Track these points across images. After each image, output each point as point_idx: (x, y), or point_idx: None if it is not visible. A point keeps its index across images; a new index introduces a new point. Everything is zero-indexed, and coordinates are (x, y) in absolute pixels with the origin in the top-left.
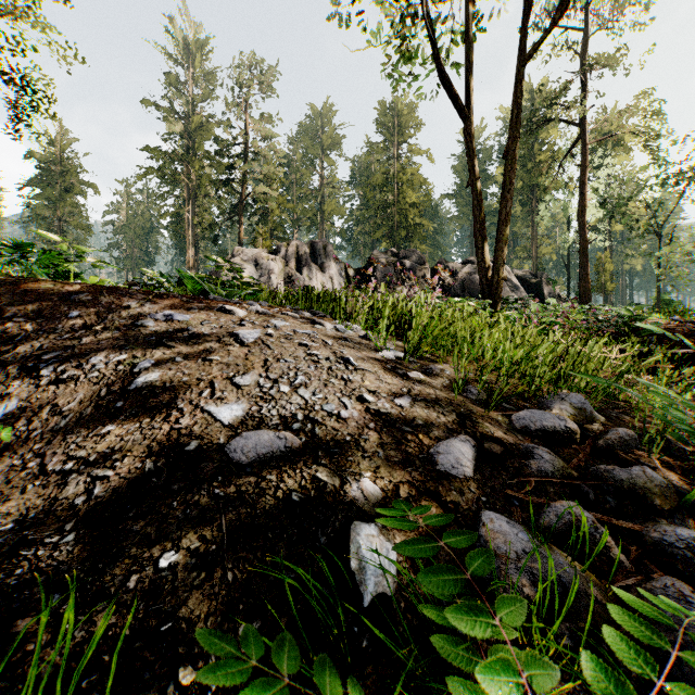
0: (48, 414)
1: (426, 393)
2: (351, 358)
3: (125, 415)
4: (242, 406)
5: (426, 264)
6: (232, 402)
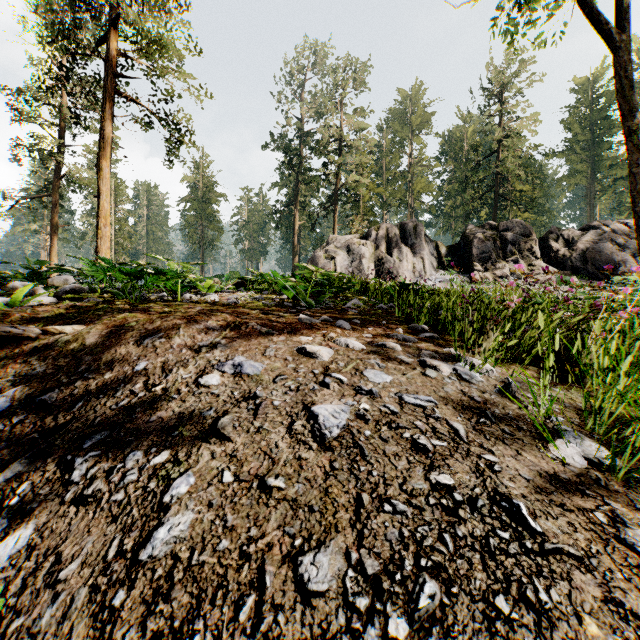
0: (43, 578)
1: None
2: (522, 507)
3: None
4: None
5: (532, 235)
6: None
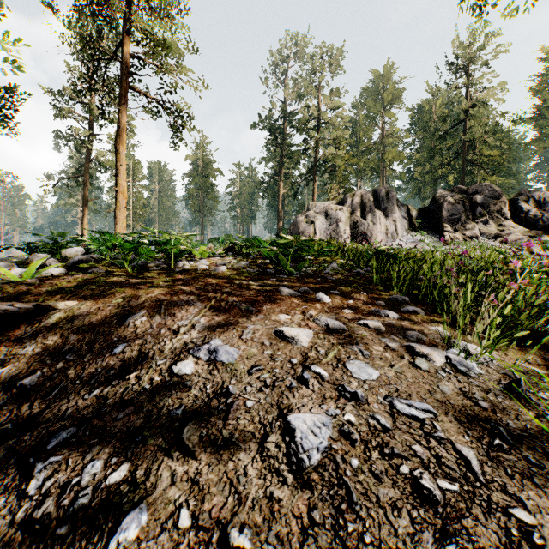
0: None
1: None
2: None
3: None
4: None
5: (502, 197)
6: None
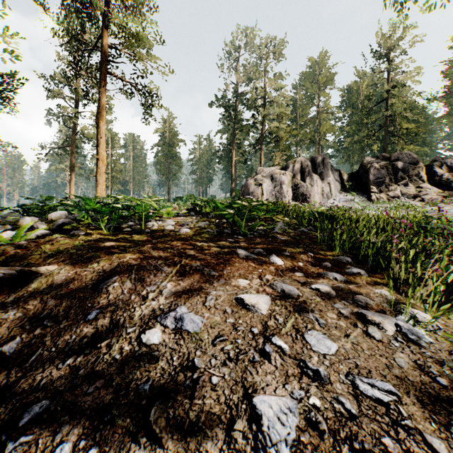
0: None
1: None
2: None
3: None
4: None
5: (419, 163)
6: None
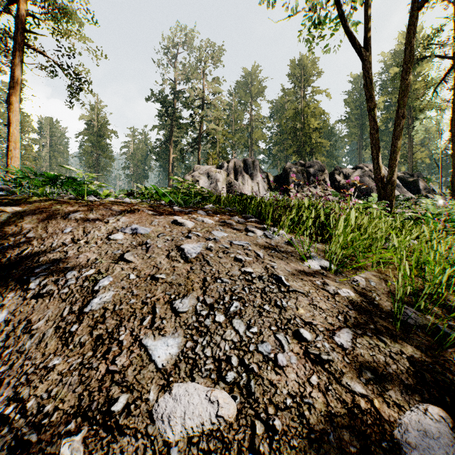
0: (21, 331)
1: (363, 322)
2: (282, 277)
3: (73, 343)
4: (178, 341)
5: (325, 170)
6: (169, 334)
